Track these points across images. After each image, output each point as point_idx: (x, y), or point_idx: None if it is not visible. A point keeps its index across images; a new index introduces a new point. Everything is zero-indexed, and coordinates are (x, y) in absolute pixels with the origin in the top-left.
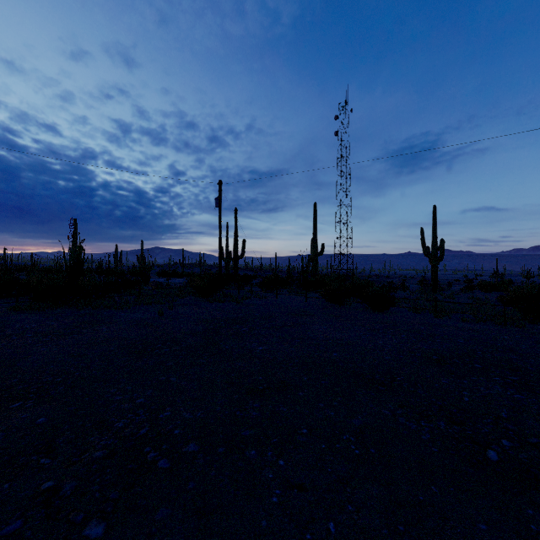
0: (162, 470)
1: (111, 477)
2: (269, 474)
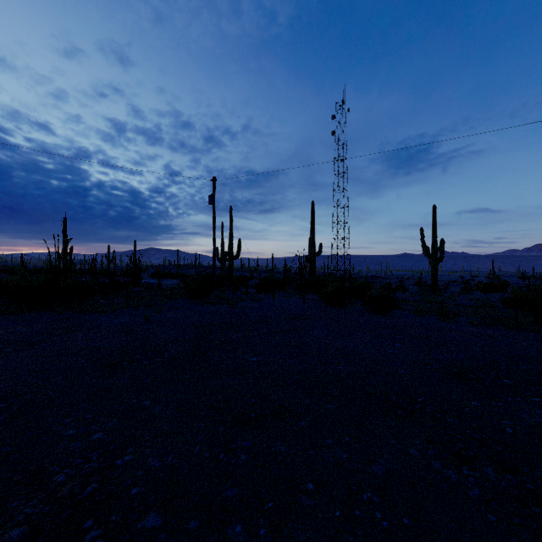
0: None
1: None
2: None
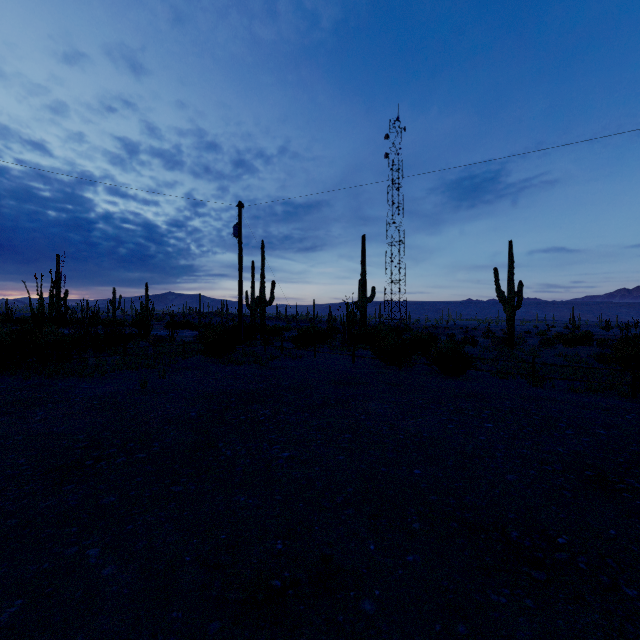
0: None
1: None
2: None
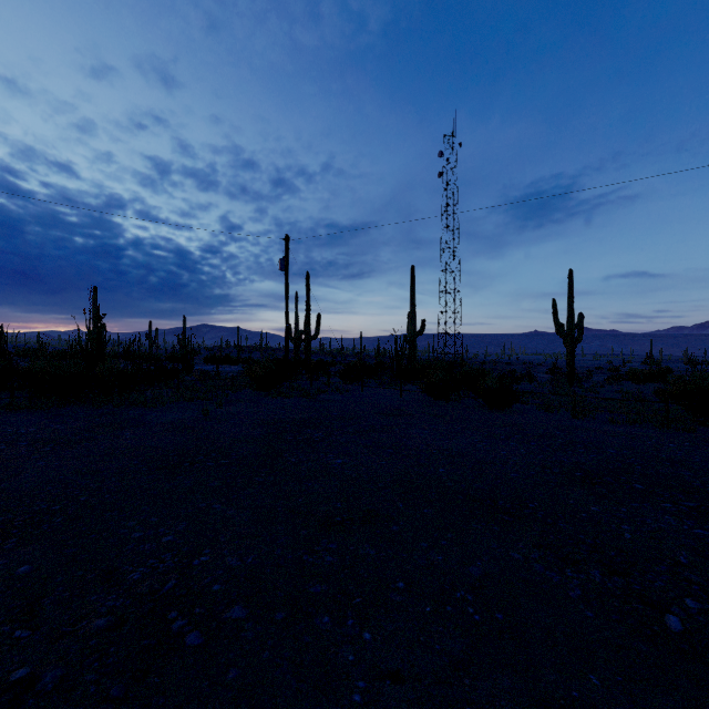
0: (191, 649)
1: (116, 661)
2: (349, 655)
